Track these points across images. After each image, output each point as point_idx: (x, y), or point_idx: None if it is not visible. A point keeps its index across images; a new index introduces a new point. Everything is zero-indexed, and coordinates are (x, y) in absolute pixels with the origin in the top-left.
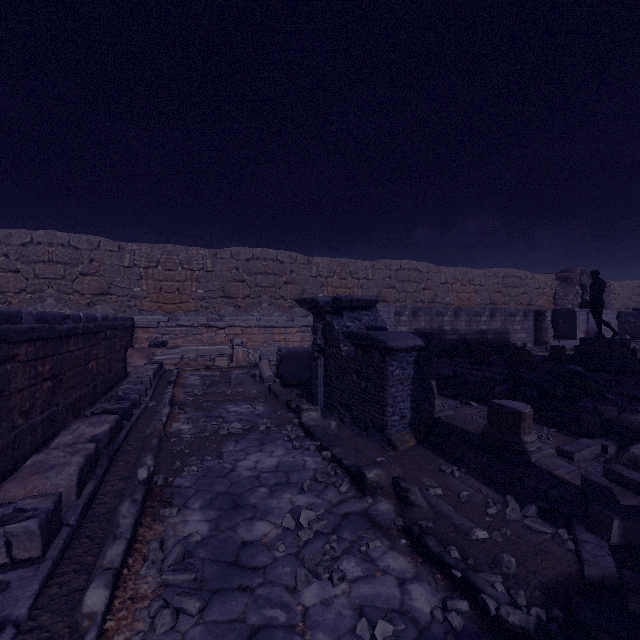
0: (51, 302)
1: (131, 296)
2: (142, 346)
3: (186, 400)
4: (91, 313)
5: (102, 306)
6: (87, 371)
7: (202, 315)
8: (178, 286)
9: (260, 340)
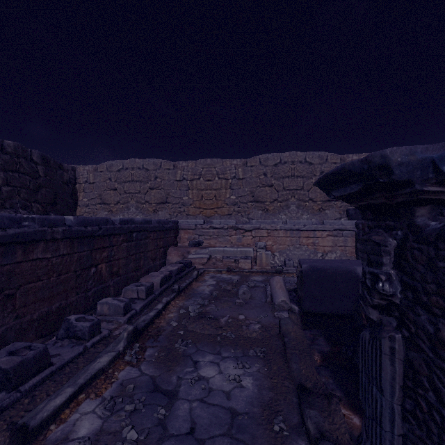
0: (133, 210)
1: (181, 204)
2: (184, 245)
3: (167, 326)
4: (155, 217)
5: (162, 212)
6: (87, 275)
7: (234, 218)
8: (215, 193)
9: (286, 243)
